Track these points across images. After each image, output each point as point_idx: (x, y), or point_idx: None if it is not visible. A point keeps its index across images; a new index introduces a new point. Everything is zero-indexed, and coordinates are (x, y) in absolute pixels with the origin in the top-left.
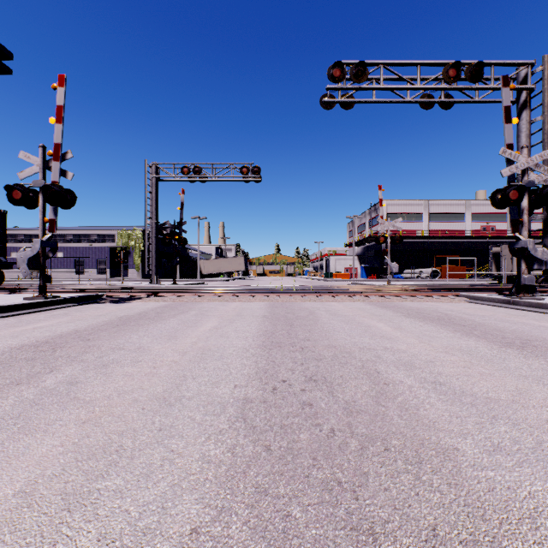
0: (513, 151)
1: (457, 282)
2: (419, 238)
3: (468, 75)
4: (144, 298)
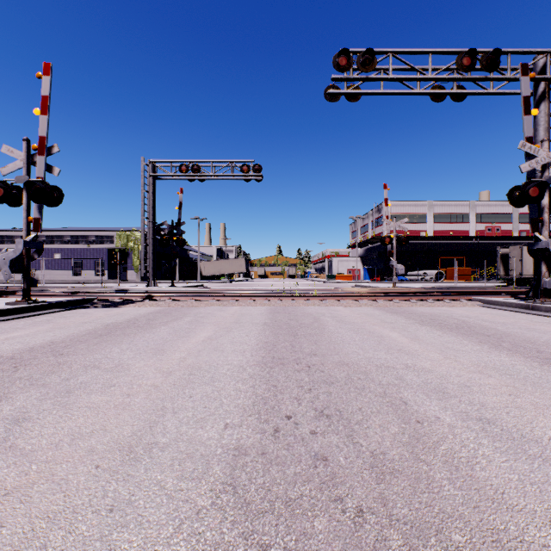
0: (533, 145)
1: (464, 285)
2: (423, 239)
3: (484, 64)
4: (137, 302)
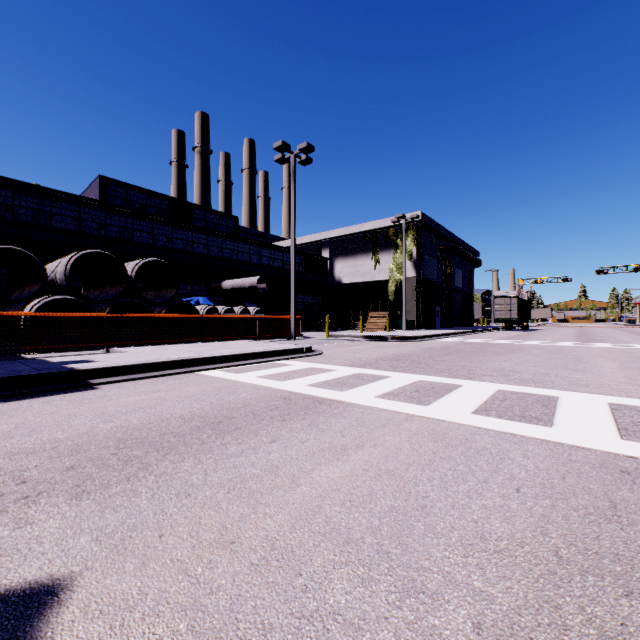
0: None
1: None
2: None
3: None
4: (536, 326)
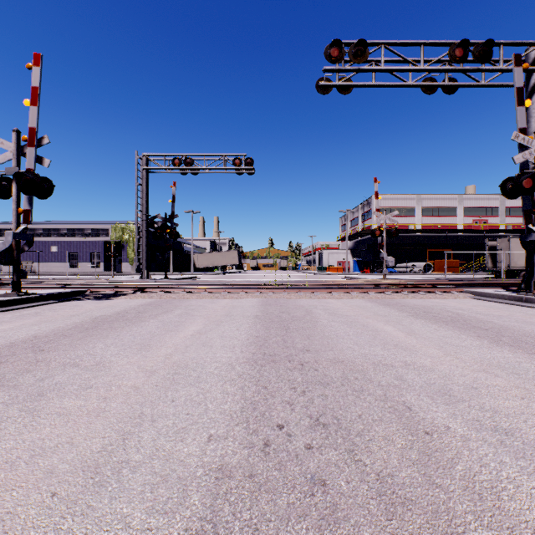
0: (526, 136)
1: (452, 277)
2: (411, 232)
3: (476, 55)
4: (129, 294)
